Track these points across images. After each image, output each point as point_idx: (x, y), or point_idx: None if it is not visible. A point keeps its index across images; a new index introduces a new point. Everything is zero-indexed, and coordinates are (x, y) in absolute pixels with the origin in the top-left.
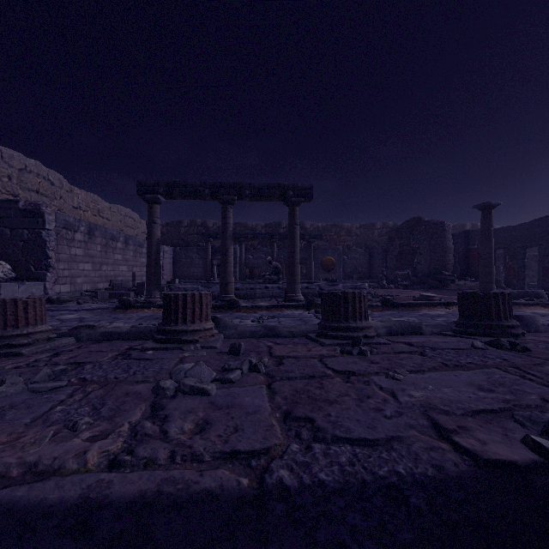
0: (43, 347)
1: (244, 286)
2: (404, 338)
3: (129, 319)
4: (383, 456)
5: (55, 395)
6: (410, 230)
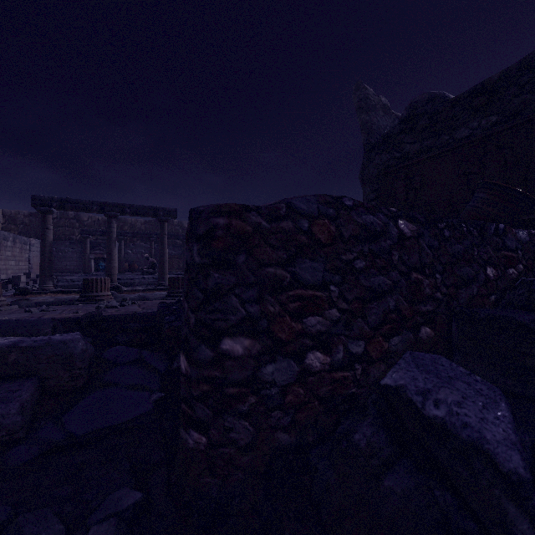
0: (8, 308)
1: (125, 277)
2: None
3: None
4: None
5: (57, 311)
6: None
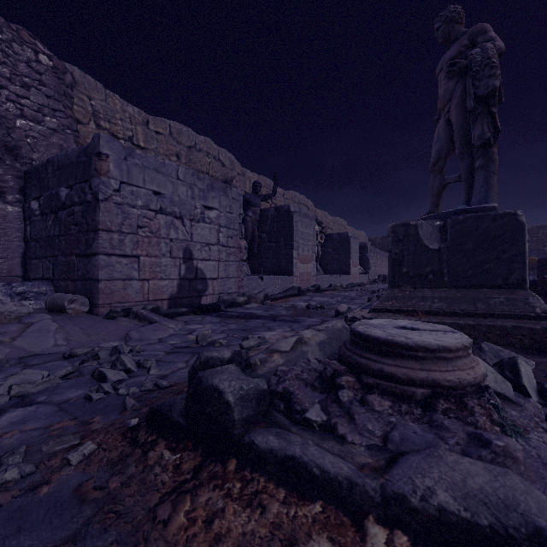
0: None
1: None
2: None
3: None
4: None
5: None
6: None
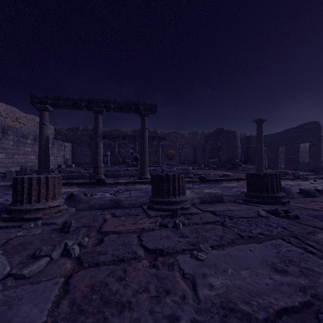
0: None
1: (112, 168)
2: (211, 206)
3: None
4: None
5: None
6: (217, 135)
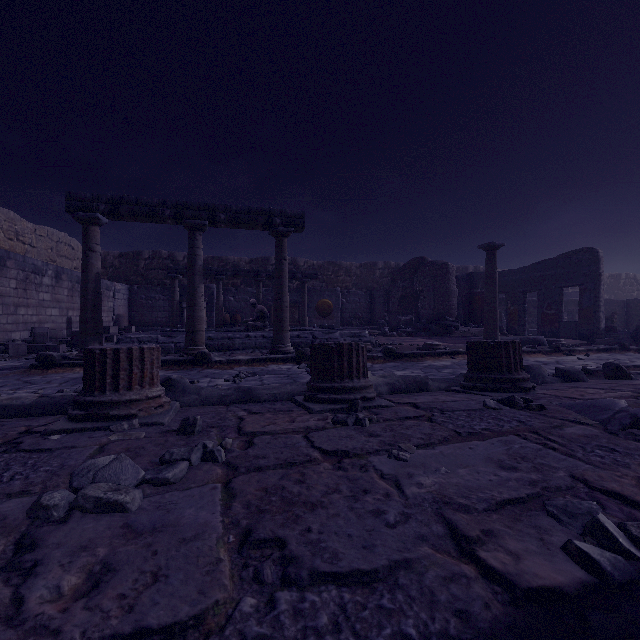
0: None
1: (219, 334)
2: (409, 397)
3: (48, 383)
4: (385, 604)
5: None
6: (413, 271)
